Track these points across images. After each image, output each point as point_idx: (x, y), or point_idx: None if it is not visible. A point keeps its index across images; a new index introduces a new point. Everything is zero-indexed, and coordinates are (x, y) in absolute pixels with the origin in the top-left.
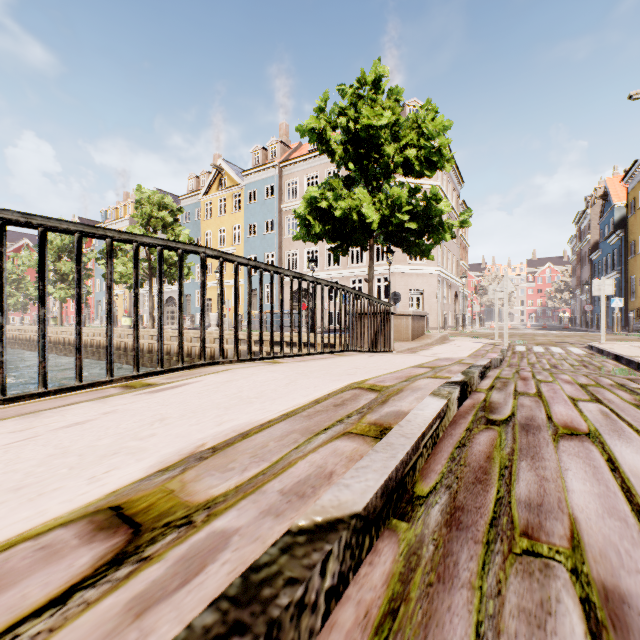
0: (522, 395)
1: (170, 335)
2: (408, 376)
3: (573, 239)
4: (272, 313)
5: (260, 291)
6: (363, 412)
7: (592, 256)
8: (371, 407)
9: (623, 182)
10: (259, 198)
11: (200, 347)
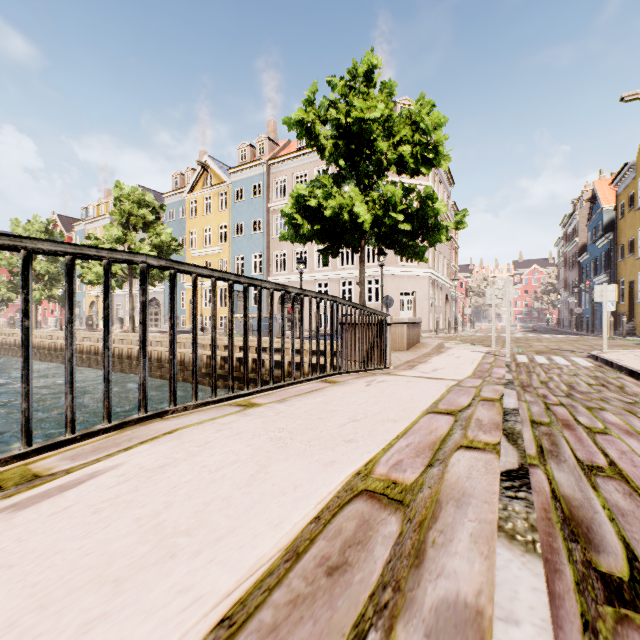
0: (596, 474)
1: (150, 340)
2: (431, 444)
3: (560, 241)
4: (246, 337)
5: (229, 310)
6: (387, 608)
7: (580, 258)
8: (399, 580)
9: (612, 185)
10: (246, 196)
11: (139, 394)
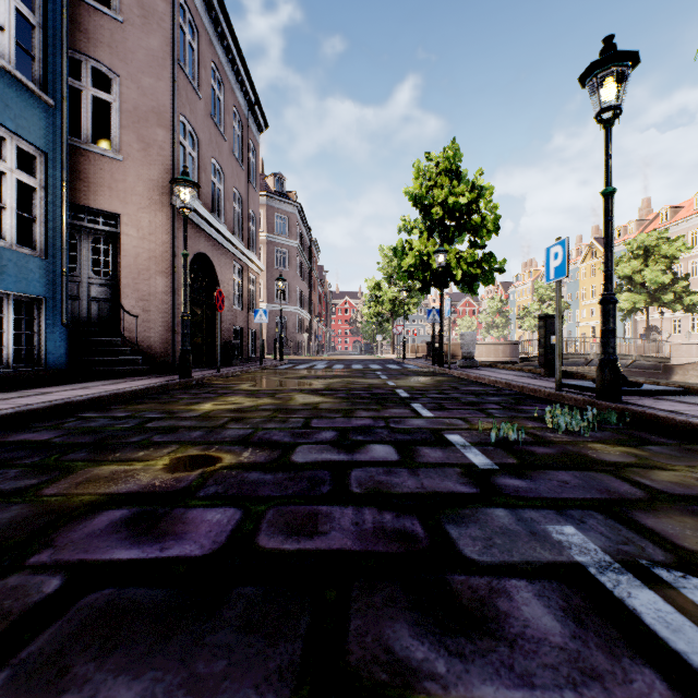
0: None
1: None
2: None
3: None
4: None
5: None
6: None
7: None
8: None
9: None
10: None
11: None
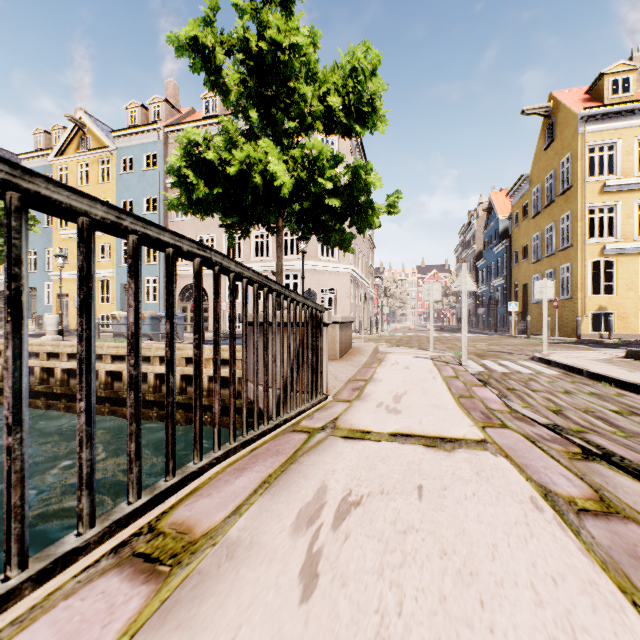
0: None
1: None
2: None
3: (458, 248)
4: None
5: None
6: None
7: (477, 264)
8: None
9: (508, 196)
10: (136, 168)
11: None
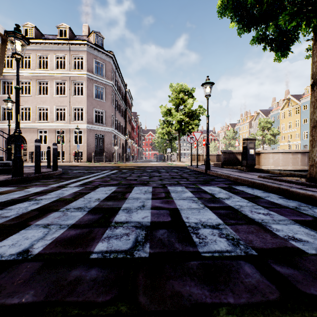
0: None
1: None
2: None
3: None
4: None
5: None
6: None
7: None
8: None
9: None
10: (308, 108)
11: None
